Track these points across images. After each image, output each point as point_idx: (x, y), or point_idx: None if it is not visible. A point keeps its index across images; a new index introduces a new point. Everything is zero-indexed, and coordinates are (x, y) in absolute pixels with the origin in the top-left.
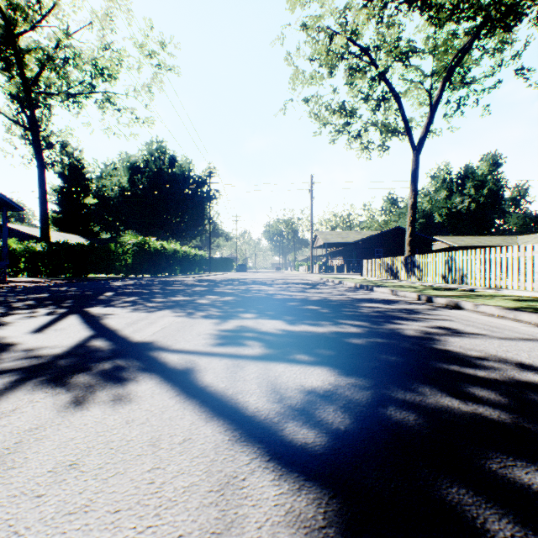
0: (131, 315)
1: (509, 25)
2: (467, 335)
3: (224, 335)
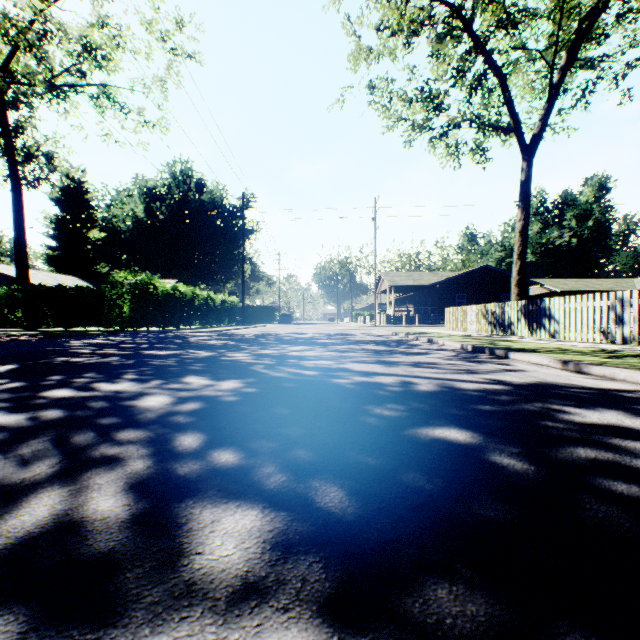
0: None
1: None
2: None
3: None
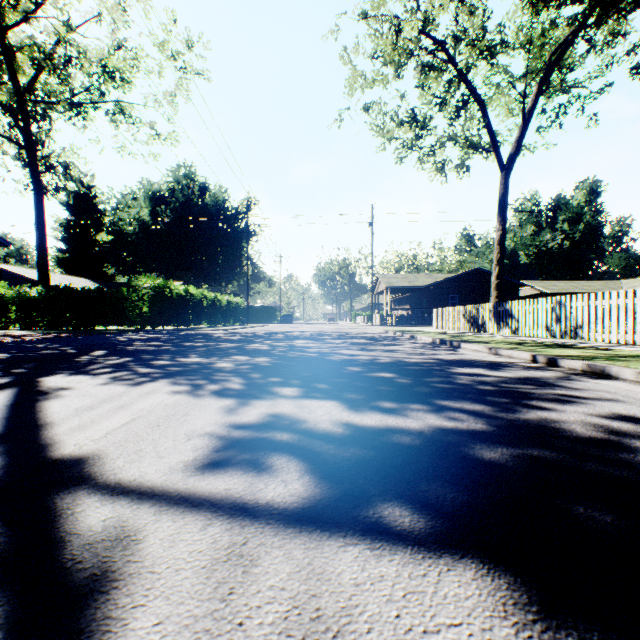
0: (99, 391)
1: (625, 10)
2: None
3: (234, 439)
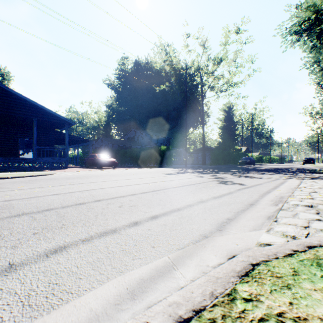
0: None
1: None
2: None
3: None
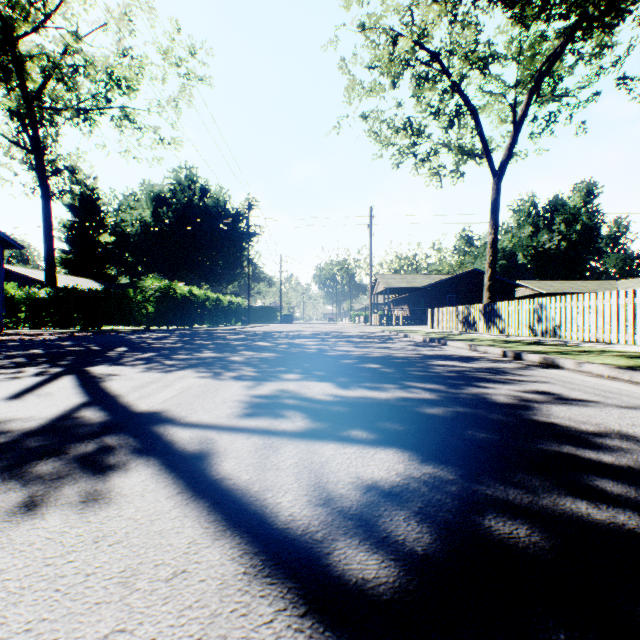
0: (142, 376)
1: (610, 25)
2: (575, 403)
3: (256, 403)
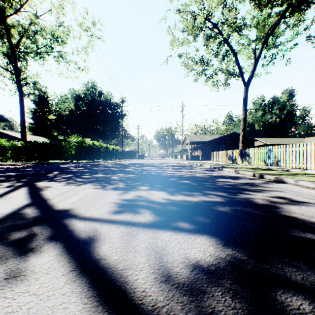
0: (63, 187)
1: (303, 9)
2: (301, 204)
3: (124, 204)
